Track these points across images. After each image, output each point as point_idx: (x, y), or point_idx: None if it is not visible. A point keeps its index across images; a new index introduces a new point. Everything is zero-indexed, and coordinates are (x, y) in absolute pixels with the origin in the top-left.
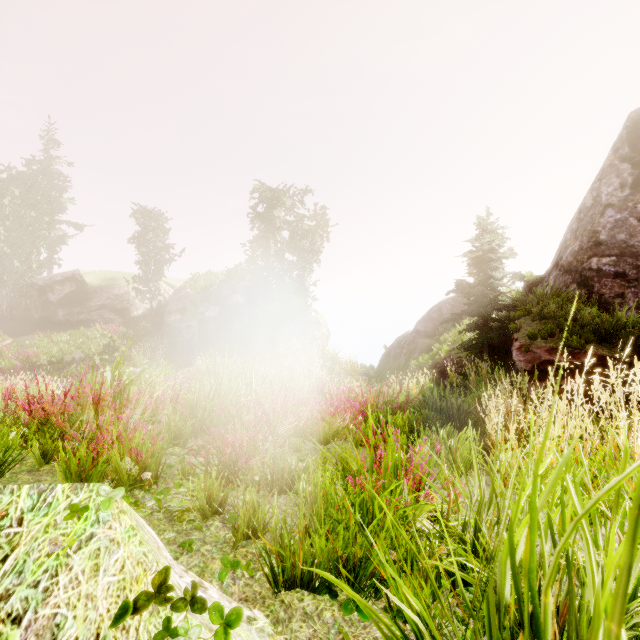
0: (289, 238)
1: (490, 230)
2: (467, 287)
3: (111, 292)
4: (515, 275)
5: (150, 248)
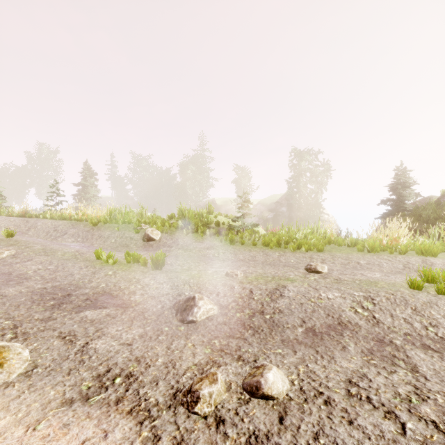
0: (310, 176)
1: (402, 172)
2: (386, 201)
3: (226, 208)
4: (416, 194)
5: (242, 186)
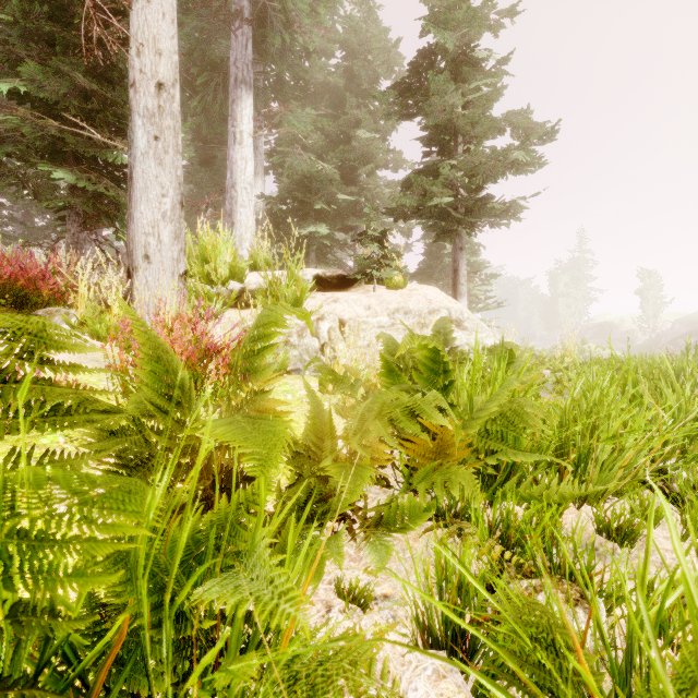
0: None
1: None
2: None
3: (620, 330)
4: None
5: (649, 298)
